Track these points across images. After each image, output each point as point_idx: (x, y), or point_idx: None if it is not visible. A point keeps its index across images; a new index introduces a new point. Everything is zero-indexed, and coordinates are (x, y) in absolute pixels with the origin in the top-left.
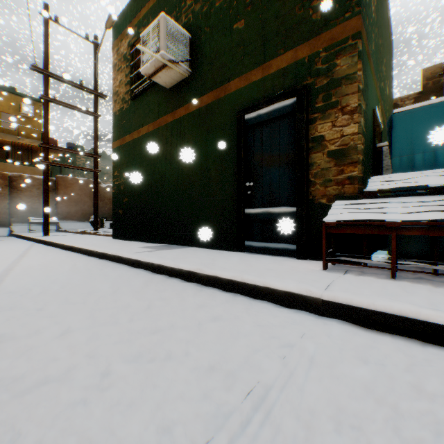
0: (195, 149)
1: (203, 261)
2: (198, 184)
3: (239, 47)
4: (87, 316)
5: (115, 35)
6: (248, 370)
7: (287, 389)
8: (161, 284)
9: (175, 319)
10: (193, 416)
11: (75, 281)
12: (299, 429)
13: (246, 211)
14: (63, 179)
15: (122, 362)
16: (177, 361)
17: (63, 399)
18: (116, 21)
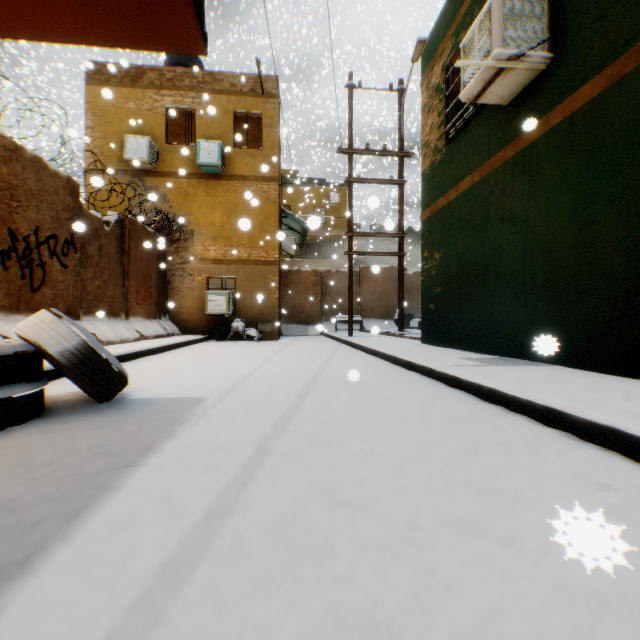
0: (561, 191)
1: (579, 393)
2: (566, 252)
3: None
4: (391, 440)
5: (424, 65)
6: None
7: None
8: (494, 419)
9: (521, 484)
10: None
11: (378, 393)
12: None
13: None
14: (365, 269)
15: (436, 519)
16: (526, 556)
17: (368, 533)
18: (425, 45)
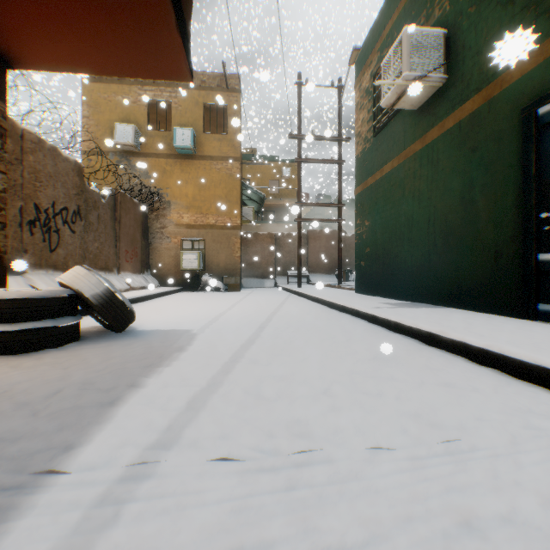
0: (453, 177)
1: (452, 323)
2: (456, 223)
3: (526, 10)
4: (321, 352)
5: (357, 71)
6: (457, 429)
7: (497, 457)
8: (394, 341)
9: (397, 373)
10: (384, 432)
11: (316, 327)
12: (487, 482)
13: (539, 258)
14: (312, 233)
15: (340, 386)
16: (386, 400)
17: (301, 392)
18: (358, 55)
